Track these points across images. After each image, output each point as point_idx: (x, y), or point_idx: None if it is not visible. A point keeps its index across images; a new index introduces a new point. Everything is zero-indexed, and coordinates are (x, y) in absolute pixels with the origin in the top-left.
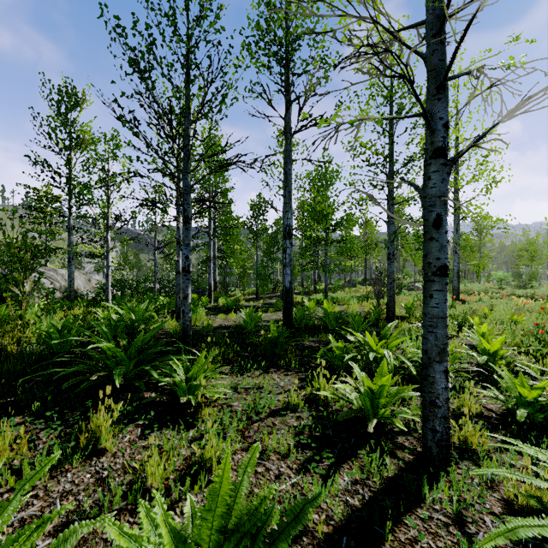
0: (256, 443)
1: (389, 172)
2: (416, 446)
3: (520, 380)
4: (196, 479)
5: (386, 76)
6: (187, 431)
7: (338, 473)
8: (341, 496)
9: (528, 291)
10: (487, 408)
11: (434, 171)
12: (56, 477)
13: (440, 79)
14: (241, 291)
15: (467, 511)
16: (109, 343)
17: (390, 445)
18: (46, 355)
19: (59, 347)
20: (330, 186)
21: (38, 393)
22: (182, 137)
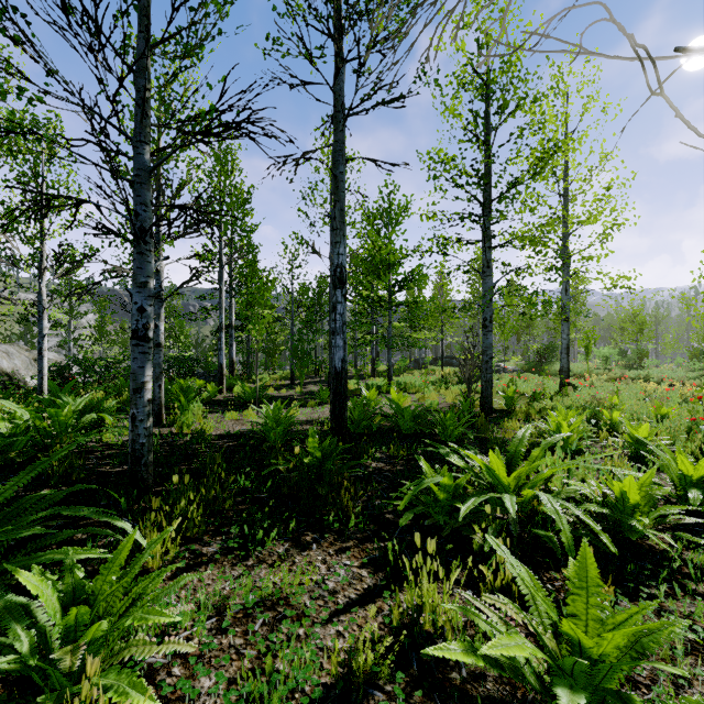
0: None
1: (484, 200)
2: None
3: None
4: None
5: None
6: None
7: None
8: None
9: (641, 372)
10: None
11: None
12: None
13: None
14: (271, 375)
15: None
16: None
17: None
18: None
19: None
20: (395, 226)
21: None
22: (132, 70)
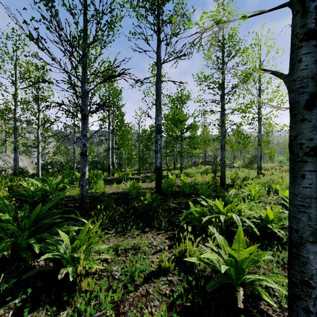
0: None
1: (221, 94)
2: (280, 315)
3: None
4: None
5: None
6: (62, 311)
7: None
8: None
9: None
10: None
11: (305, 53)
12: None
13: None
14: (130, 168)
15: None
16: (5, 216)
17: None
18: None
19: None
20: (184, 104)
21: None
22: (81, 55)
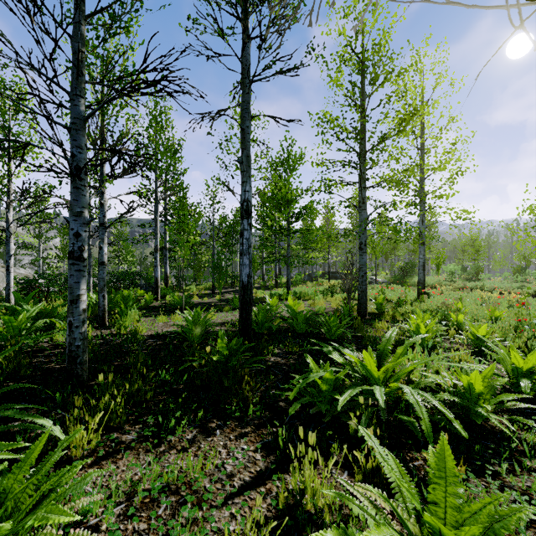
0: None
1: (360, 151)
2: None
3: None
4: None
5: None
6: None
7: None
8: None
9: (478, 283)
10: None
11: None
12: None
13: None
14: (198, 286)
15: None
16: None
17: None
18: None
19: None
20: (293, 171)
21: None
22: (69, 36)
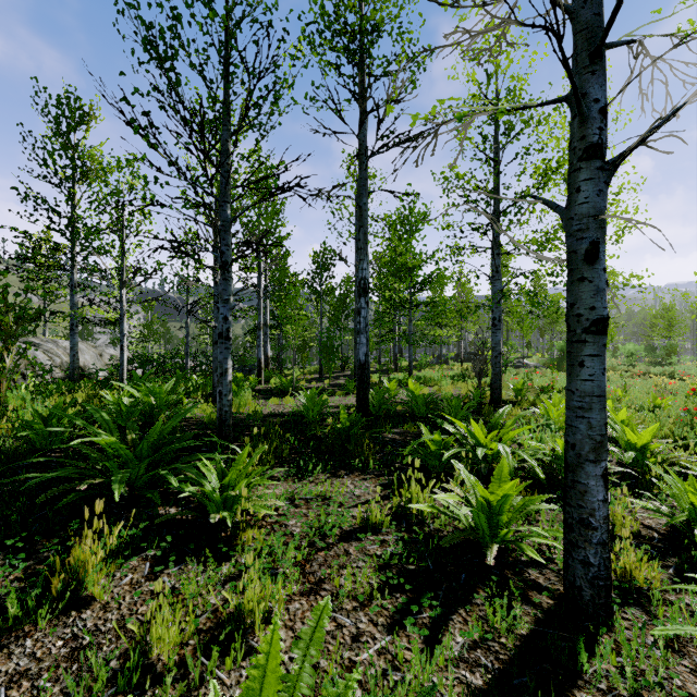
0: (324, 599)
1: (493, 212)
2: (556, 584)
3: (691, 486)
4: (230, 644)
5: (522, 25)
6: (220, 566)
7: (447, 631)
8: (454, 669)
9: (666, 369)
10: (644, 525)
11: (586, 179)
12: (8, 647)
13: (595, 42)
14: (301, 369)
15: (649, 692)
16: (110, 437)
17: (520, 584)
18: (24, 454)
19: (44, 442)
20: (415, 232)
21: (0, 510)
22: (219, 153)
